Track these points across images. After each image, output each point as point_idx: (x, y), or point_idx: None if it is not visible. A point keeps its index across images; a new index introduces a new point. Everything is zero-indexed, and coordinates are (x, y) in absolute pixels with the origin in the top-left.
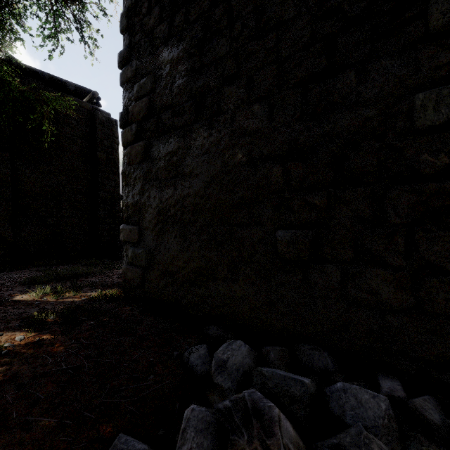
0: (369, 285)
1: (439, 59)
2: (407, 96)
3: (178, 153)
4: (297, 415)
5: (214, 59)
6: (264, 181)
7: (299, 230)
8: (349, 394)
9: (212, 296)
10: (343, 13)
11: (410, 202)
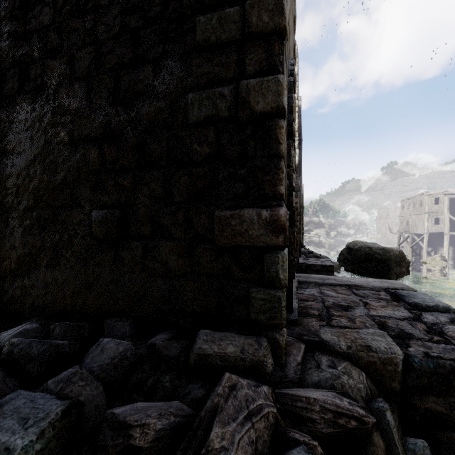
0: (162, 256)
1: (203, 68)
2: (184, 95)
3: (0, 127)
4: (29, 373)
5: (38, 27)
6: (83, 161)
7: (110, 210)
8: (100, 346)
9: (36, 285)
10: (144, 12)
11: (186, 184)
